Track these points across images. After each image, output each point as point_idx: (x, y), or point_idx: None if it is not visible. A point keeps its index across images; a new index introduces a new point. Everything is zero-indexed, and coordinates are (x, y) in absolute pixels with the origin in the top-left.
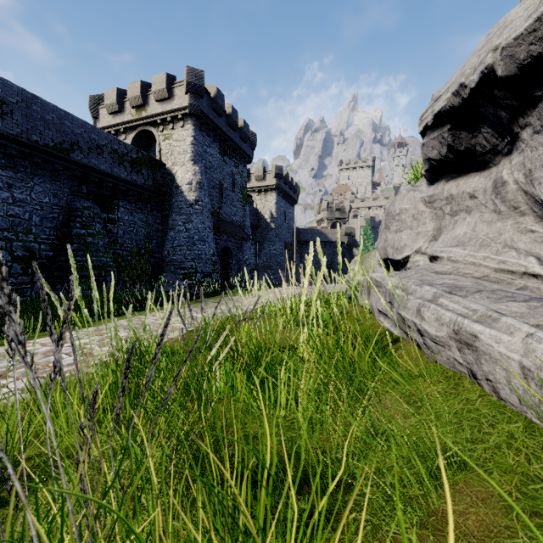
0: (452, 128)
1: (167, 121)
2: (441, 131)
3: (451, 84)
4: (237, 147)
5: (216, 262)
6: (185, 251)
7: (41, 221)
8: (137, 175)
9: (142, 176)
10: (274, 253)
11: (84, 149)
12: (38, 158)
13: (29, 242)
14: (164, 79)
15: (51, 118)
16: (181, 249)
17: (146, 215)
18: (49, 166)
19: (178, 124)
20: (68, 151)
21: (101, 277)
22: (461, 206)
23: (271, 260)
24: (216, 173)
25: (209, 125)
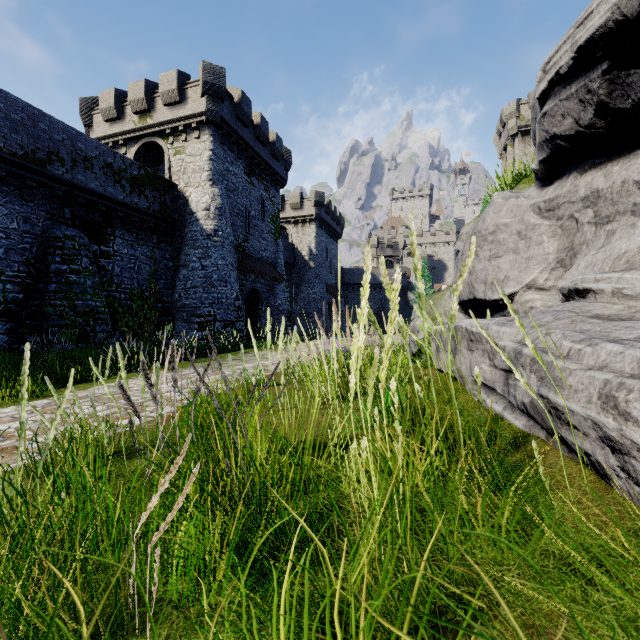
0: (612, 67)
1: (179, 131)
2: (587, 80)
3: None
4: (267, 166)
5: (241, 308)
6: (201, 294)
7: (6, 252)
8: (139, 197)
9: (146, 199)
10: (313, 297)
11: (66, 161)
12: (2, 170)
13: None
14: (174, 77)
15: (20, 118)
16: (195, 292)
17: (151, 248)
18: (18, 182)
19: (193, 134)
20: (44, 162)
21: (88, 326)
22: (621, 206)
23: (309, 305)
24: (241, 197)
25: (232, 137)
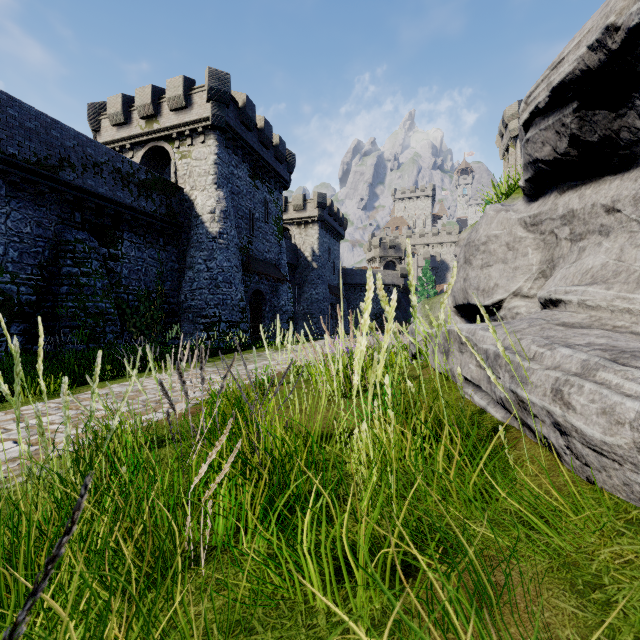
0: (581, 107)
1: (184, 136)
2: (561, 115)
3: (585, 35)
4: (271, 169)
5: (245, 309)
6: (206, 295)
7: (20, 256)
8: (147, 201)
9: (153, 203)
10: (316, 298)
11: (77, 167)
12: (16, 176)
13: (4, 283)
14: (180, 83)
15: (33, 126)
16: (201, 293)
17: (158, 250)
18: (31, 187)
19: (198, 139)
20: (56, 169)
21: (98, 327)
22: (591, 226)
23: (312, 306)
24: (246, 200)
25: (237, 141)
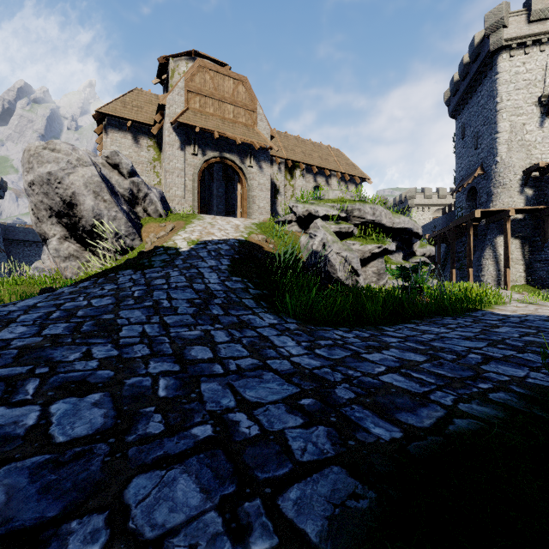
0: None
1: None
2: None
3: None
4: None
5: None
6: None
7: None
8: None
9: None
10: None
11: None
12: None
13: None
14: None
15: None
16: None
17: None
18: None
19: None
20: None
21: None
22: None
23: None
24: None
25: None
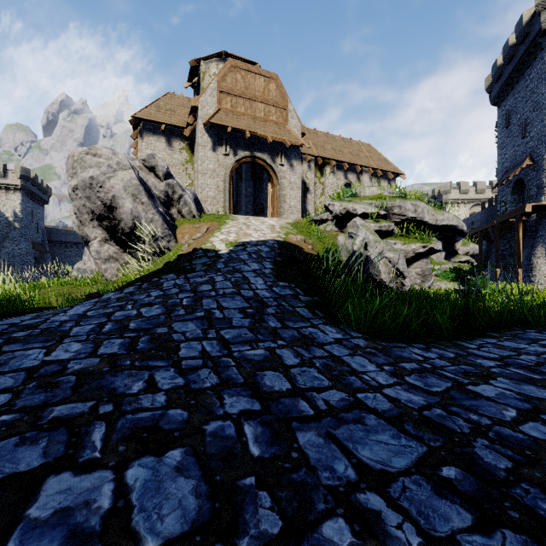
0: None
1: None
2: None
3: None
4: None
5: None
6: None
7: None
8: None
9: None
10: (19, 252)
11: None
12: None
13: None
14: None
15: None
16: None
17: None
18: None
19: None
20: None
21: None
22: None
23: (14, 259)
24: None
25: None
